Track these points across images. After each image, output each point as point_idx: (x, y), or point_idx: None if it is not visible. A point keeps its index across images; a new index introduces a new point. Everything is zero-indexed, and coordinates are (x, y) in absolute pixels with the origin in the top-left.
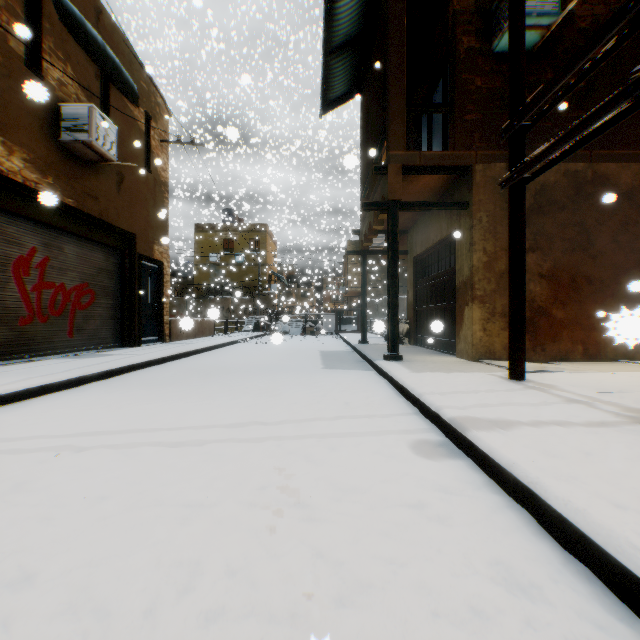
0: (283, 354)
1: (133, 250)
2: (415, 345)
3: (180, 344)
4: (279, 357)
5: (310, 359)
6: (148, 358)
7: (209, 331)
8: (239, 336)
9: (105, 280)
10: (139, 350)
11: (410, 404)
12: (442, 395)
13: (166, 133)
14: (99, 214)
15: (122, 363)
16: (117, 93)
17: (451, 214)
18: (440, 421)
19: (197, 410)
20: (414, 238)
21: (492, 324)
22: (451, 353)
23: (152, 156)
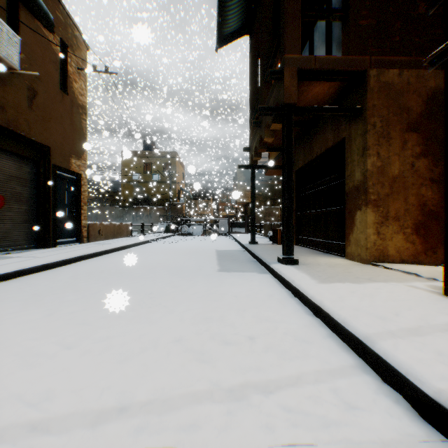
0: (183, 254)
1: (47, 161)
2: (297, 245)
3: (94, 245)
4: (179, 257)
5: (207, 259)
6: (44, 262)
7: (127, 233)
8: (151, 237)
9: (17, 187)
10: (48, 251)
11: (340, 340)
12: (401, 338)
13: (84, 64)
14: (6, 123)
15: (5, 269)
16: (29, 15)
17: (338, 125)
18: None
19: (22, 364)
20: (296, 154)
21: (385, 228)
22: (337, 254)
23: (69, 80)
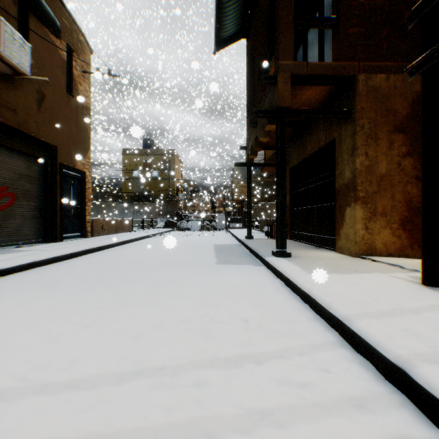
0: (183, 248)
1: (55, 160)
2: (291, 240)
3: (98, 239)
4: (179, 251)
5: (205, 253)
6: (54, 255)
7: (128, 228)
8: (151, 232)
9: (27, 184)
10: (56, 245)
11: (324, 322)
12: (375, 319)
13: (88, 67)
14: (17, 125)
15: (20, 261)
16: (38, 22)
17: (330, 125)
18: (410, 384)
19: (49, 339)
20: (291, 152)
21: (373, 223)
22: (329, 248)
23: (74, 83)
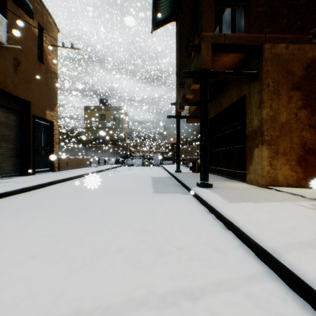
0: (127, 179)
1: (28, 112)
2: (210, 173)
3: (63, 173)
4: (124, 182)
5: (144, 184)
6: (23, 186)
7: (87, 164)
8: (105, 167)
9: (6, 131)
10: (28, 178)
11: (249, 250)
12: (301, 250)
13: (56, 42)
14: None
15: None
16: (14, 5)
17: (241, 85)
18: None
19: None
20: (209, 107)
21: (276, 160)
22: (240, 180)
23: (44, 54)
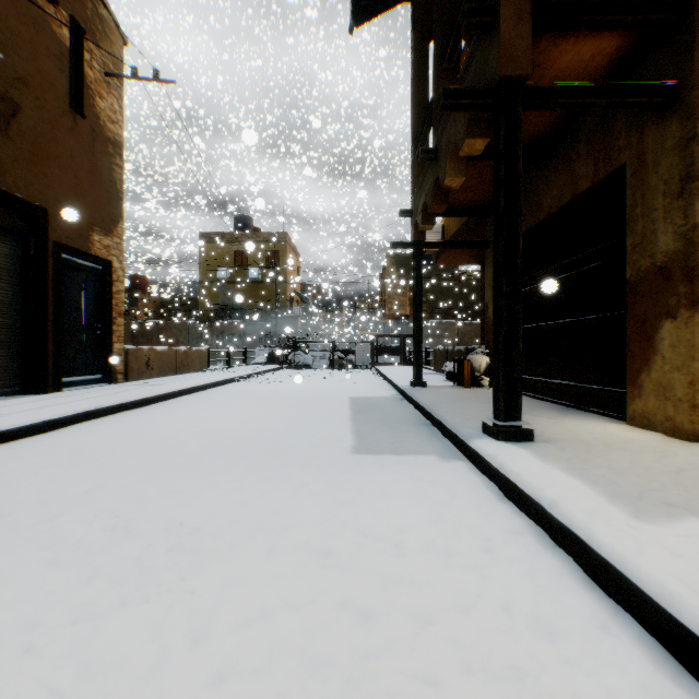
0: (288, 406)
1: (42, 234)
2: None
3: (133, 387)
4: (278, 414)
5: (331, 419)
6: None
7: (200, 364)
8: (241, 371)
9: None
10: (35, 401)
11: None
12: None
13: (118, 68)
14: None
15: None
16: None
17: (607, 140)
18: None
19: None
20: None
21: None
22: (601, 413)
23: (88, 93)
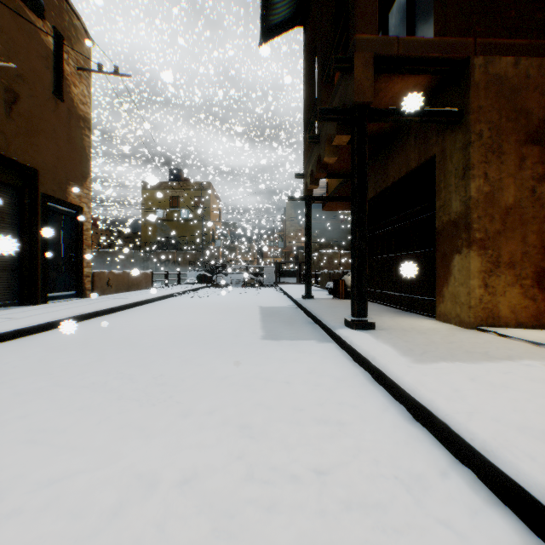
0: (216, 312)
1: (34, 188)
2: None
3: (100, 300)
4: (210, 317)
5: (247, 320)
6: (17, 326)
7: (146, 284)
8: (177, 289)
9: None
10: (33, 310)
11: (476, 480)
12: None
13: (87, 63)
14: None
15: None
16: None
17: (426, 138)
18: None
19: None
20: None
21: (495, 278)
22: (423, 314)
23: (66, 83)
